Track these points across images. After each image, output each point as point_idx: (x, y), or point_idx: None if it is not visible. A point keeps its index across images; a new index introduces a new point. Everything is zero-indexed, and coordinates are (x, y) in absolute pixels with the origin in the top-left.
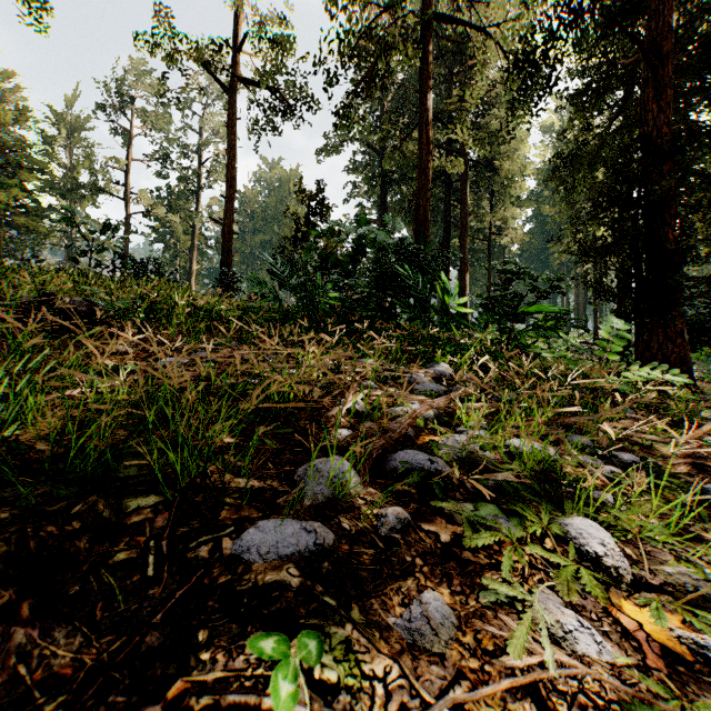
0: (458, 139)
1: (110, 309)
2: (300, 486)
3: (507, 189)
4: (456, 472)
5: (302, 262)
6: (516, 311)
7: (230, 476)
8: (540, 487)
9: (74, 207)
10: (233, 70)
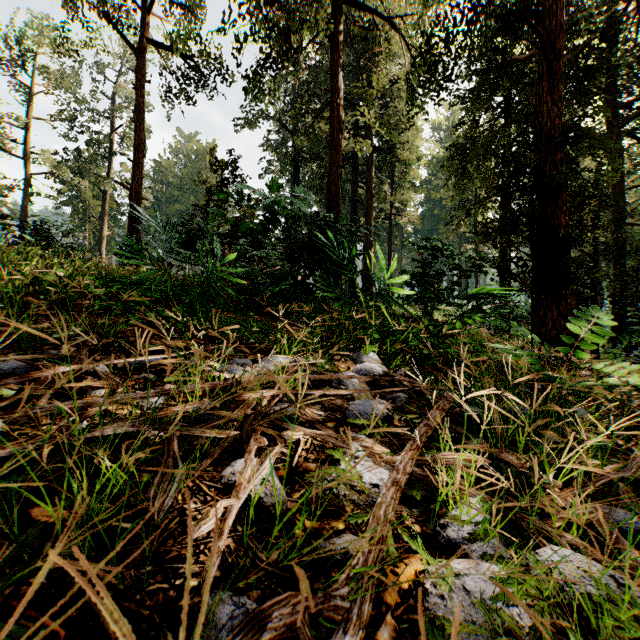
0: (364, 125)
1: None
2: None
3: (406, 174)
4: None
5: (206, 229)
6: (437, 289)
7: None
8: None
9: None
10: (141, 30)
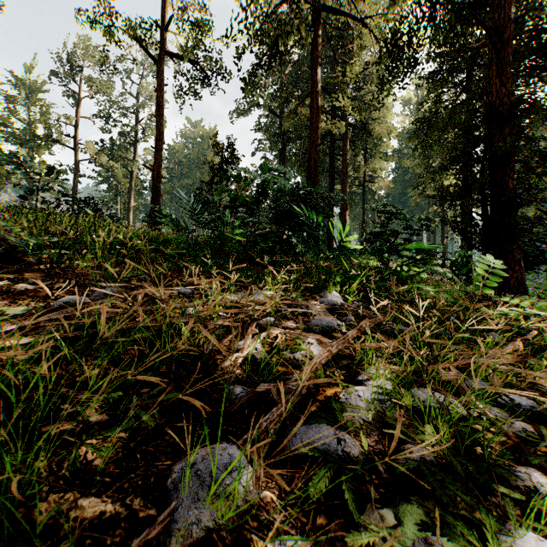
0: (340, 107)
1: (20, 245)
2: (170, 505)
3: (377, 147)
4: (363, 445)
5: (213, 202)
6: (392, 245)
7: (75, 493)
8: (459, 462)
9: (33, 154)
10: (161, 45)
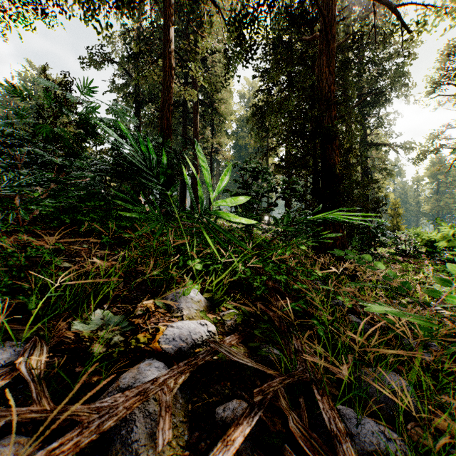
0: (192, 81)
1: None
2: None
3: (222, 123)
4: None
5: None
6: (256, 209)
7: None
8: None
9: None
10: None
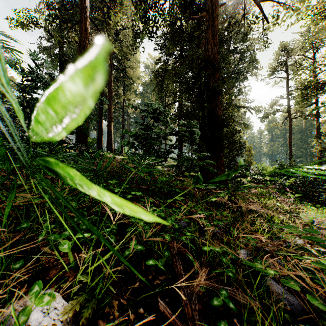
0: None
1: None
2: None
3: (131, 84)
4: None
5: None
6: (157, 151)
7: None
8: None
9: None
10: None
